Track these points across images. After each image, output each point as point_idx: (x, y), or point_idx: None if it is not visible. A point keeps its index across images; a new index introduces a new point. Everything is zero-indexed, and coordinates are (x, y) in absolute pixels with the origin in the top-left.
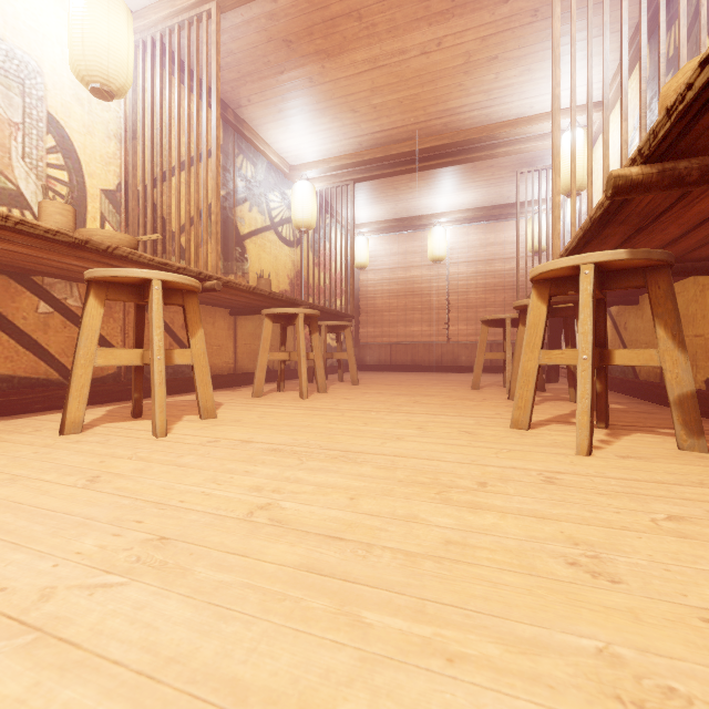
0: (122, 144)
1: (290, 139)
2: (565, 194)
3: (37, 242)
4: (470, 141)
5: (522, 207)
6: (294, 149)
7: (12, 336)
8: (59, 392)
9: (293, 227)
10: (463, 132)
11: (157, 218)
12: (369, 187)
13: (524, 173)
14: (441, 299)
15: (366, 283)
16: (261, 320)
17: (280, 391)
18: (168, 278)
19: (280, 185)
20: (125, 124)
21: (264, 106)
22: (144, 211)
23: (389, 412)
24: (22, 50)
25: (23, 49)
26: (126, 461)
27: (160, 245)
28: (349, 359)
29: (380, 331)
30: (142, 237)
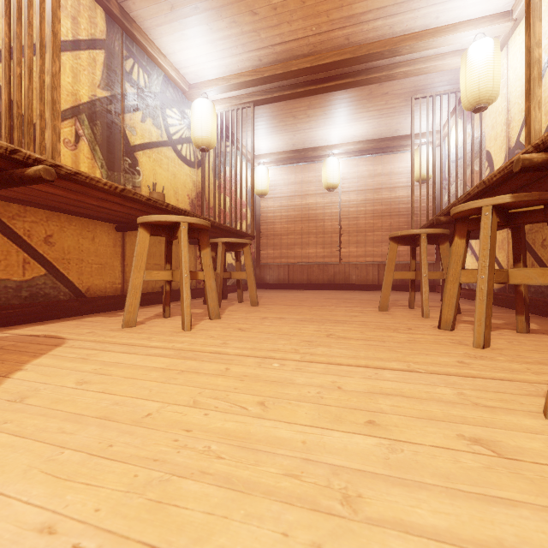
0: None
1: (187, 49)
2: (470, 109)
3: None
4: (372, 56)
5: (408, 140)
6: (192, 63)
7: None
8: None
9: (193, 148)
10: (365, 46)
11: None
12: (269, 114)
13: (415, 103)
14: (334, 224)
15: (266, 209)
16: (157, 238)
17: (165, 317)
18: None
19: (179, 103)
20: None
21: (153, 0)
22: None
23: (299, 362)
24: None
25: None
26: None
27: None
28: (248, 279)
29: (279, 253)
30: None
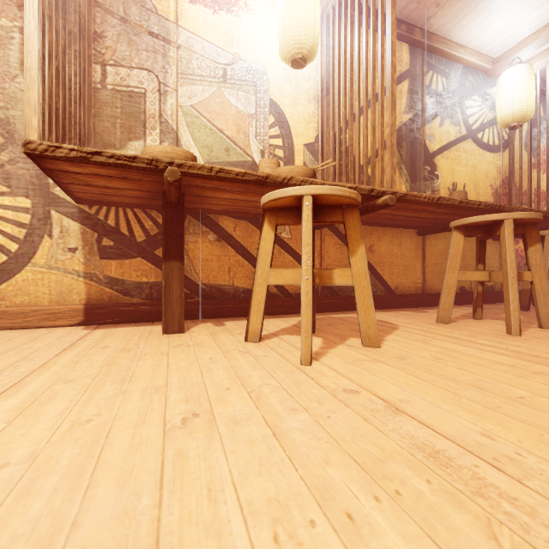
0: (319, 103)
1: (493, 23)
2: None
3: (237, 186)
4: None
5: None
6: (498, 34)
7: (250, 261)
8: (274, 302)
9: (497, 129)
10: None
11: (342, 153)
12: None
13: None
14: None
15: None
16: None
17: (476, 318)
18: (318, 191)
19: (480, 86)
20: (321, 86)
21: (455, 1)
22: (334, 151)
23: None
24: (255, 62)
25: (256, 61)
26: (243, 396)
27: (344, 176)
28: None
29: None
30: (317, 166)
